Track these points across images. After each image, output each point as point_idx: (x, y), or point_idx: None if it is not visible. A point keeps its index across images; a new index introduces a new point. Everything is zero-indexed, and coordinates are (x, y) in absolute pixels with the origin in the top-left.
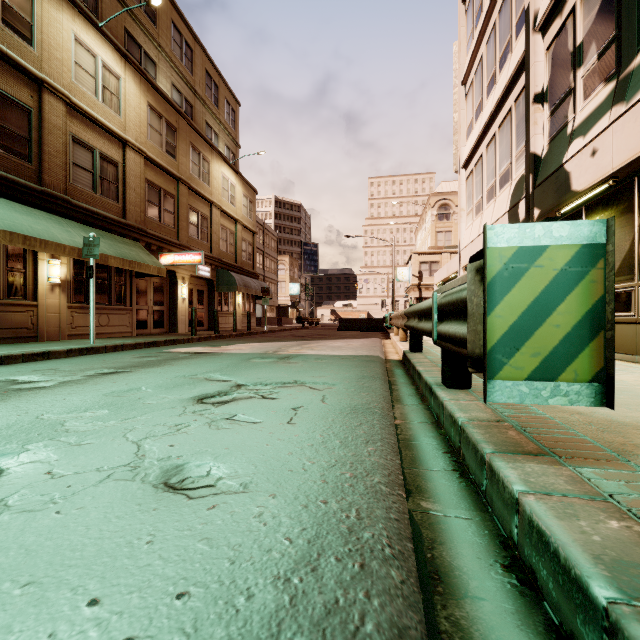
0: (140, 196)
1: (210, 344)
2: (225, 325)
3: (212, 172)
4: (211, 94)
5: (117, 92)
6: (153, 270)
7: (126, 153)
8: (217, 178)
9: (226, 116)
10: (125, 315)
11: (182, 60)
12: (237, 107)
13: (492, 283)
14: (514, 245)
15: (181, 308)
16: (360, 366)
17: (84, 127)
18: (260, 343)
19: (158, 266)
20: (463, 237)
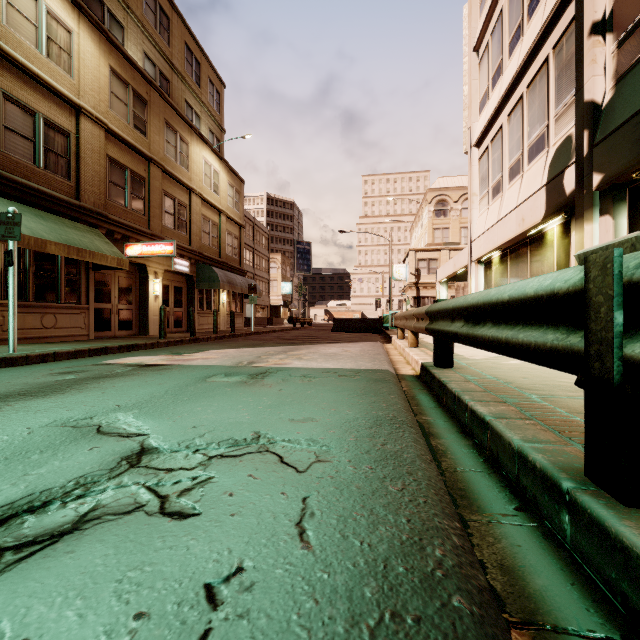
0: (99, 175)
1: (175, 350)
2: (207, 326)
3: (191, 155)
4: (192, 71)
5: (68, 48)
6: (111, 261)
7: (80, 122)
8: (197, 163)
9: (209, 97)
10: (79, 315)
11: (156, 28)
12: (222, 89)
13: None
14: None
15: (153, 307)
16: (367, 392)
17: (21, 84)
18: (238, 349)
19: (118, 256)
20: (475, 226)
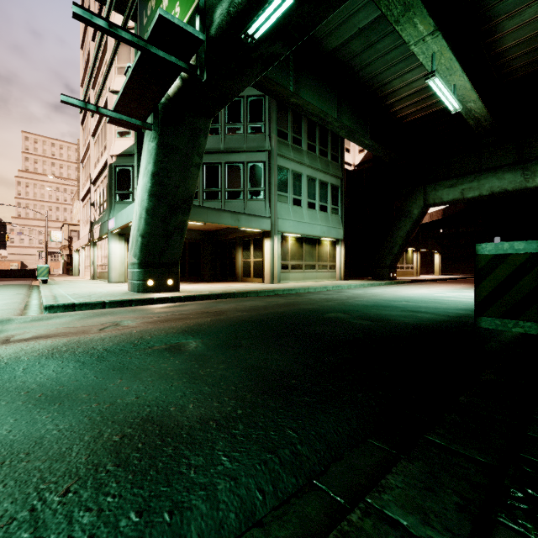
0: None
1: None
2: None
3: None
4: None
5: None
6: None
7: None
8: None
9: None
10: None
11: None
12: None
13: (39, 269)
14: (41, 266)
15: None
16: (21, 285)
17: None
18: None
19: None
20: (82, 233)
